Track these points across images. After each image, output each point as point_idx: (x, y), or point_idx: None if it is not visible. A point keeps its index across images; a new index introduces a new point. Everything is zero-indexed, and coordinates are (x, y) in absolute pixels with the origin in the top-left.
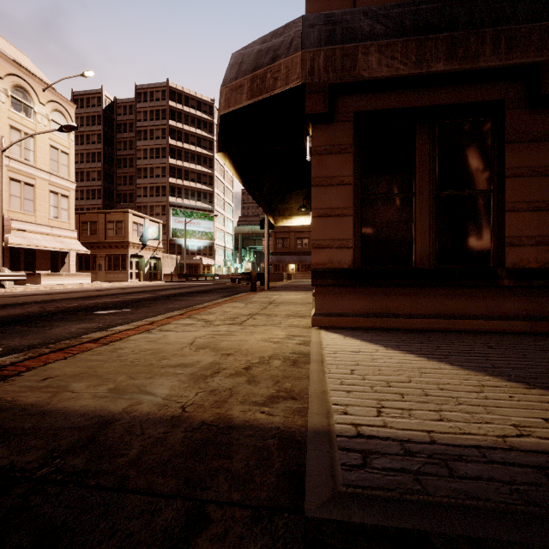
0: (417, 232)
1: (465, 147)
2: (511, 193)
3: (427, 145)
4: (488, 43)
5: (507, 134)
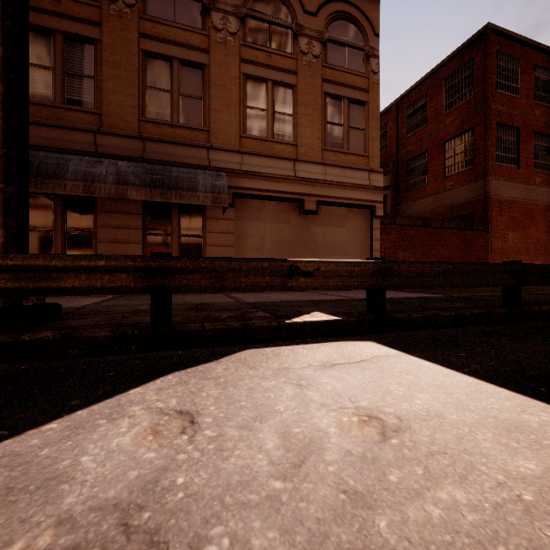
0: (55, 250)
1: (81, 211)
2: (100, 234)
3: (61, 207)
4: (33, 183)
5: (98, 208)
